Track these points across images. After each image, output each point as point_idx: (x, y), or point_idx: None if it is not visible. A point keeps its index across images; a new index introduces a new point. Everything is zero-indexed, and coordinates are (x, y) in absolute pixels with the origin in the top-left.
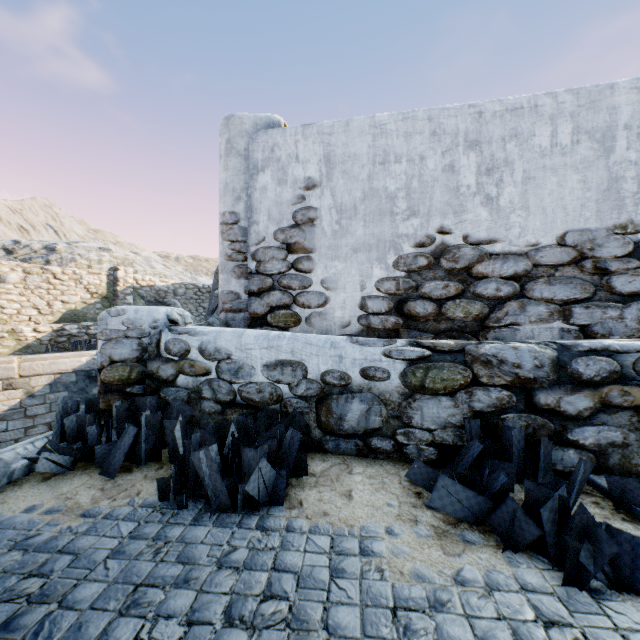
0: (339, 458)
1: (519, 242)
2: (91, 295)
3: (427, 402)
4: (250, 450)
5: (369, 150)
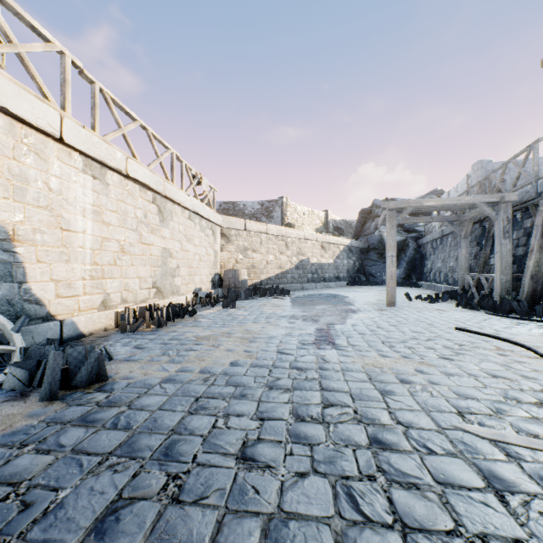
0: None
1: None
2: (320, 222)
3: None
4: None
5: None
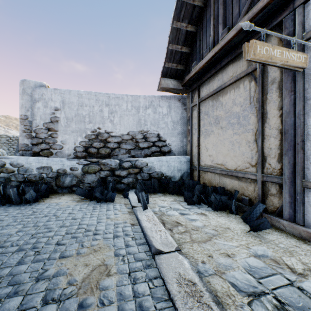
0: (62, 194)
1: (119, 133)
2: None
3: (89, 176)
4: (27, 188)
5: (77, 101)
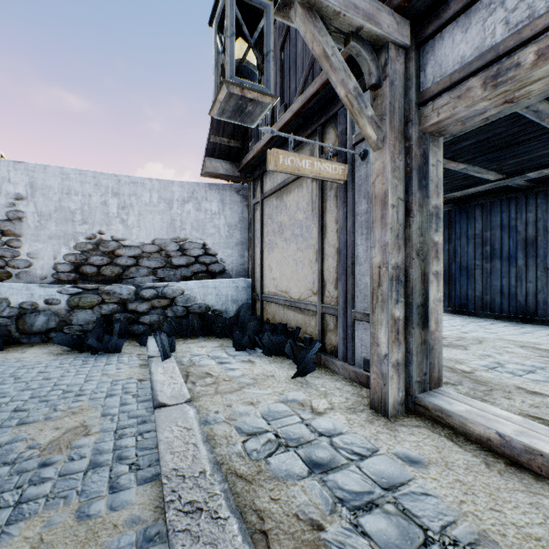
0: (30, 344)
1: (137, 241)
2: None
3: (80, 313)
4: None
5: (60, 185)
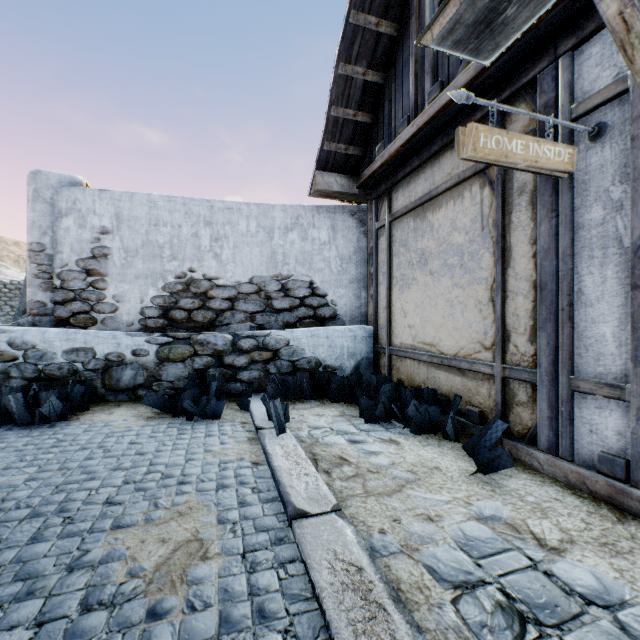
0: (116, 403)
1: (232, 280)
2: None
3: (171, 366)
4: (45, 392)
5: (147, 216)
